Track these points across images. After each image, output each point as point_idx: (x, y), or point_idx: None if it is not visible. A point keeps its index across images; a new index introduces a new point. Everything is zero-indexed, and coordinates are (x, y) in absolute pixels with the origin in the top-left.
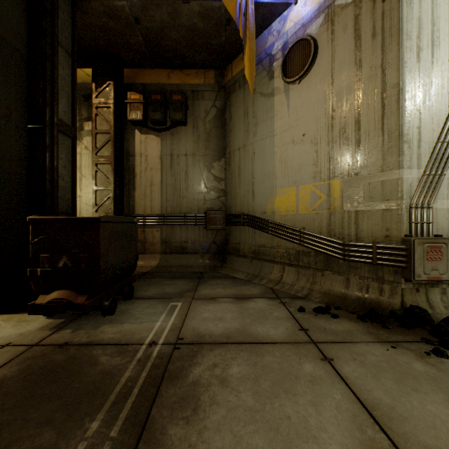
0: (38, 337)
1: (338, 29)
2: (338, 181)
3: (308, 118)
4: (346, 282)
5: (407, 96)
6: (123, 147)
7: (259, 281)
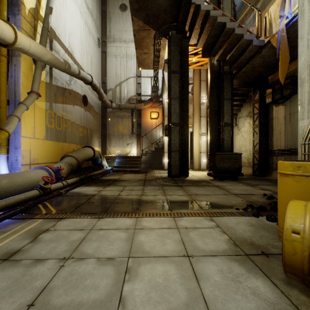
0: (205, 179)
1: None
2: None
3: None
4: None
5: (301, 75)
6: (268, 116)
7: None
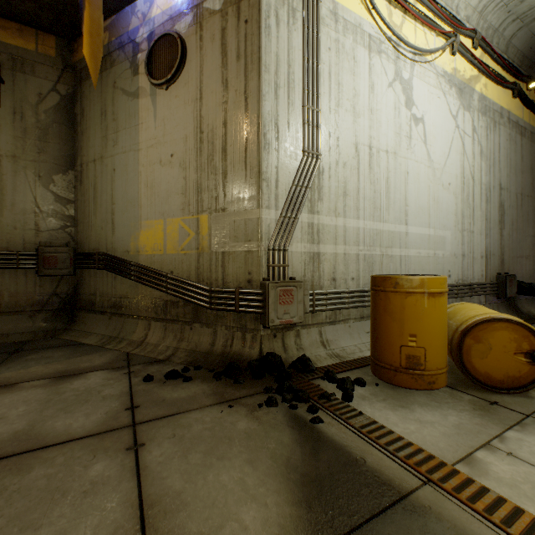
0: None
1: (207, 36)
2: (207, 216)
3: (177, 136)
4: (214, 335)
5: (266, 132)
6: None
7: (115, 345)
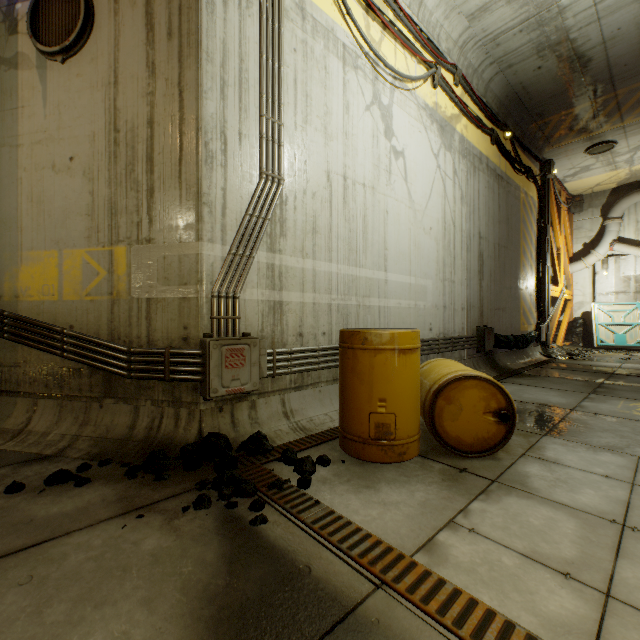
0: None
1: None
2: (125, 248)
3: (79, 131)
4: (135, 413)
5: (209, 141)
6: None
7: None
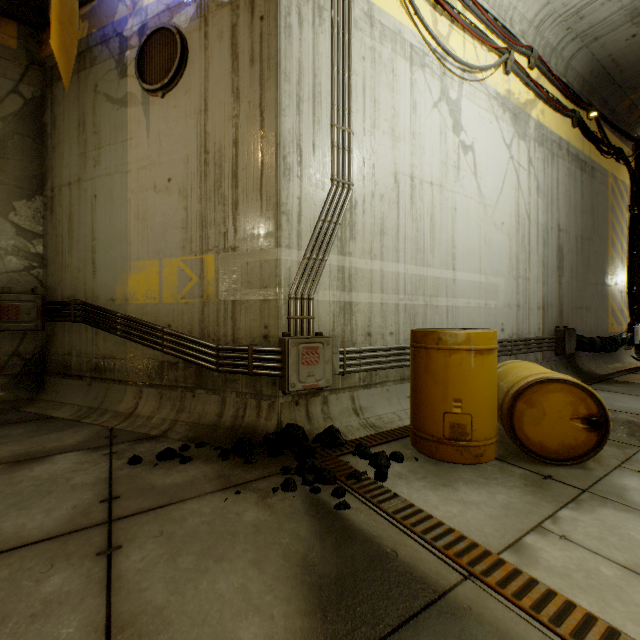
0: None
1: (213, 34)
2: (213, 256)
3: (176, 156)
4: (222, 403)
5: (287, 154)
6: None
7: (96, 419)
